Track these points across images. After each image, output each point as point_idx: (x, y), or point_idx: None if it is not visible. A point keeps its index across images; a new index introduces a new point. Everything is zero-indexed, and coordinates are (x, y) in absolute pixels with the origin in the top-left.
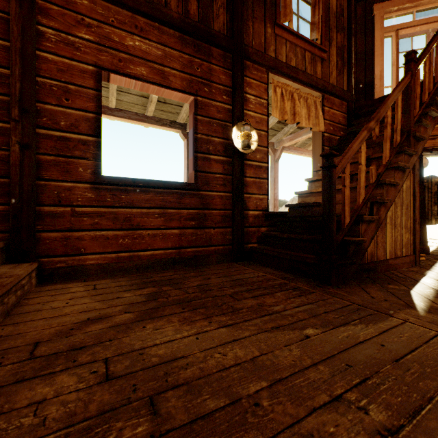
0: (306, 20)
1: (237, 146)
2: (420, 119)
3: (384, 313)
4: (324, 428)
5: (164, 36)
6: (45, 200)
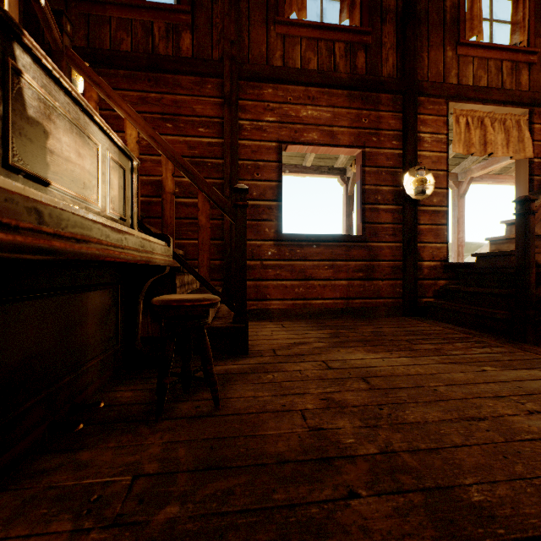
0: (504, 21)
1: (409, 192)
2: None
3: None
4: (484, 403)
5: (333, 98)
6: None
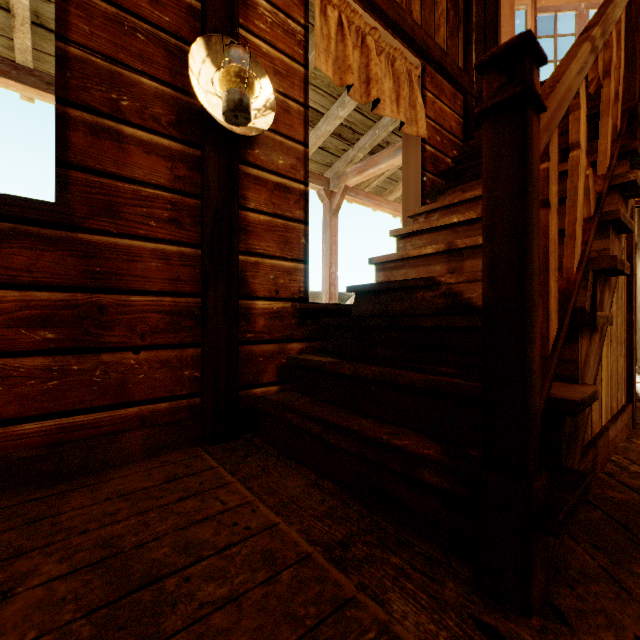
0: None
1: (215, 113)
2: None
3: None
4: None
5: None
6: None
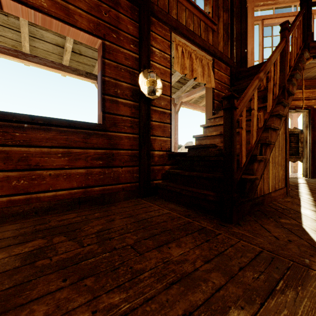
0: None
1: (144, 91)
2: (290, 78)
3: (302, 265)
4: None
5: None
6: None
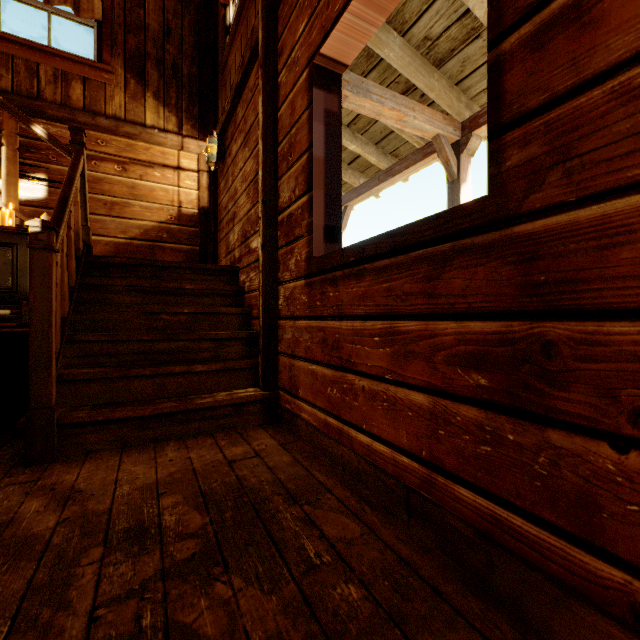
0: None
1: None
2: None
3: None
4: None
5: None
6: (281, 311)
